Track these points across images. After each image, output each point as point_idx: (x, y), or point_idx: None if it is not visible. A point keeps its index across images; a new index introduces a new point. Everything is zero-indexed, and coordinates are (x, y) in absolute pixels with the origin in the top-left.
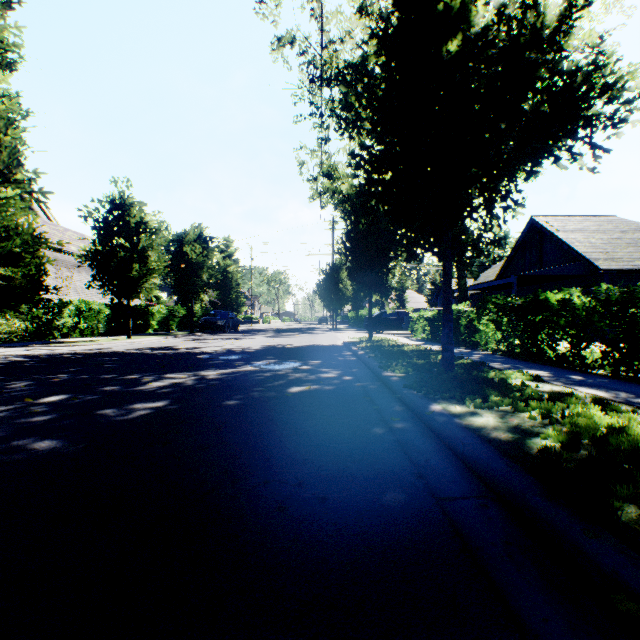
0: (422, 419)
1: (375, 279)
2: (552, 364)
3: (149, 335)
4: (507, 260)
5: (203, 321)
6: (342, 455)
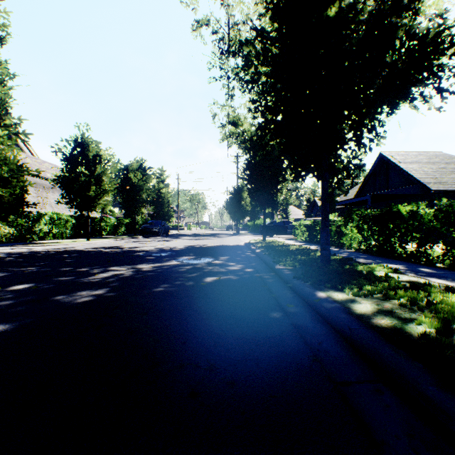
0: (311, 305)
1: (268, 197)
2: (403, 259)
3: (103, 238)
4: (362, 184)
5: (143, 228)
6: (247, 338)
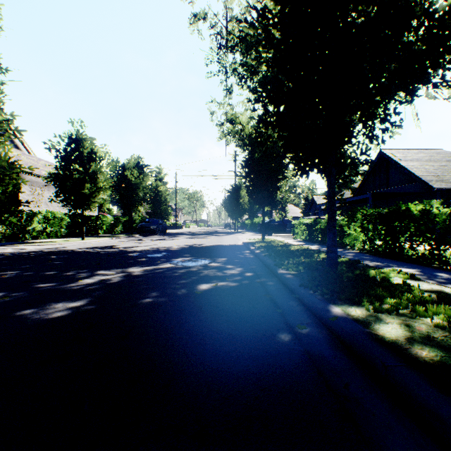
0: (324, 322)
1: (267, 195)
2: (414, 262)
3: (99, 237)
4: (362, 182)
5: (140, 226)
6: (250, 376)
